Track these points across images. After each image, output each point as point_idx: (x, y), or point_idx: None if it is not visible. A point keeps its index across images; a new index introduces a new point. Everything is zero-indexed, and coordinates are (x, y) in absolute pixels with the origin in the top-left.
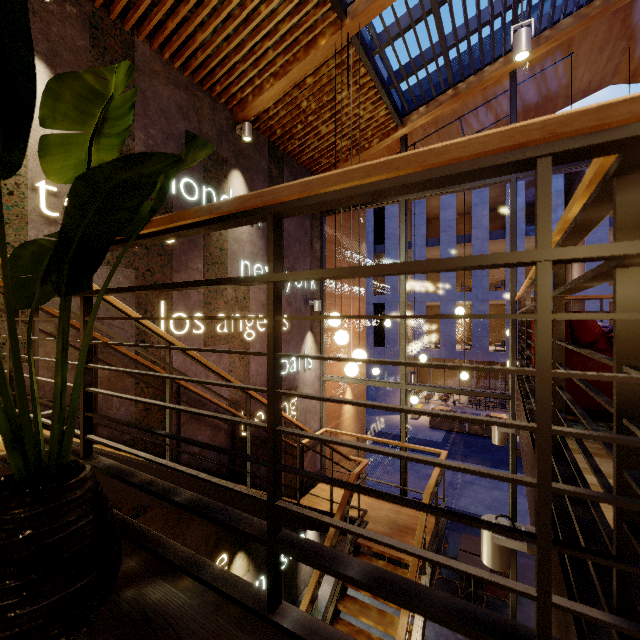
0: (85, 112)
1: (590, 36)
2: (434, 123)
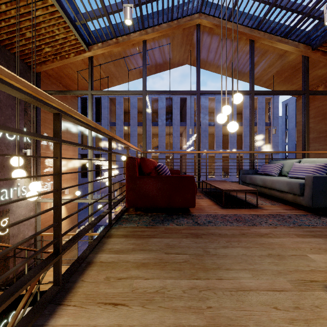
0: None
1: (176, 38)
2: (110, 56)
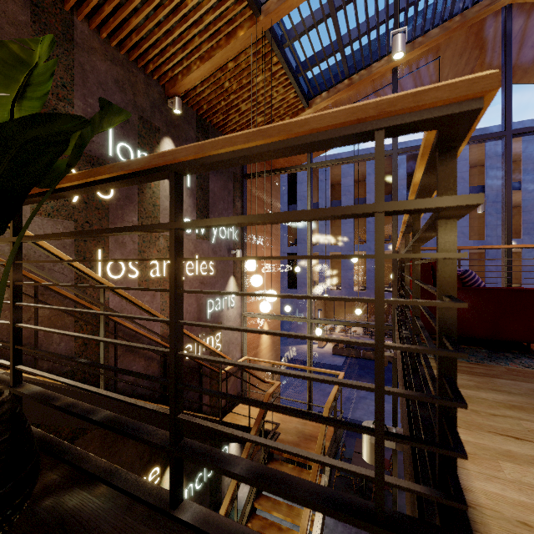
0: (9, 77)
1: (452, 44)
2: (334, 106)
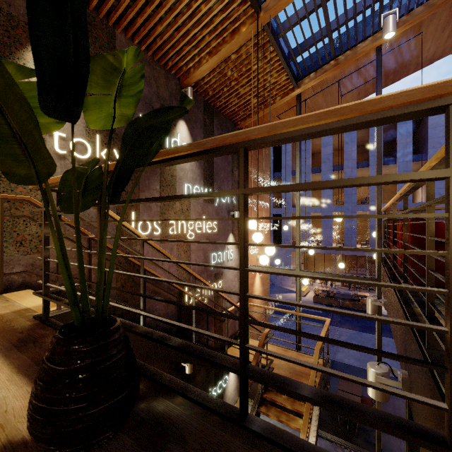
0: (109, 81)
1: (435, 19)
2: (320, 85)
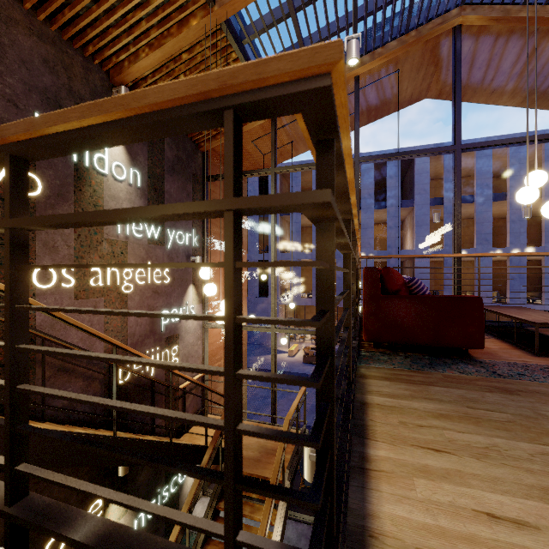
0: None
1: (410, 59)
2: None
